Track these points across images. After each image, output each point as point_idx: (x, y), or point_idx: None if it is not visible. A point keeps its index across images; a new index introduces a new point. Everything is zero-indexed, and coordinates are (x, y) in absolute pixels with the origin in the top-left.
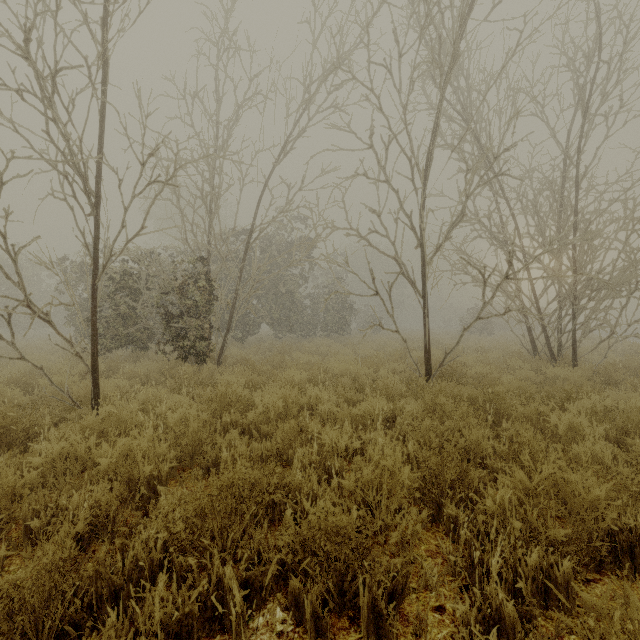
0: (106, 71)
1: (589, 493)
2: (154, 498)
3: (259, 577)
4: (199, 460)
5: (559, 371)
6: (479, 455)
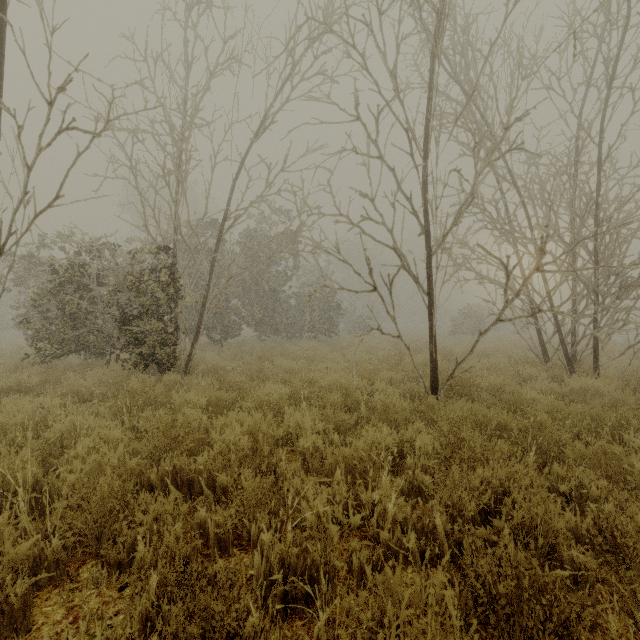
0: None
1: None
2: None
3: None
4: (103, 551)
5: (587, 383)
6: (549, 539)
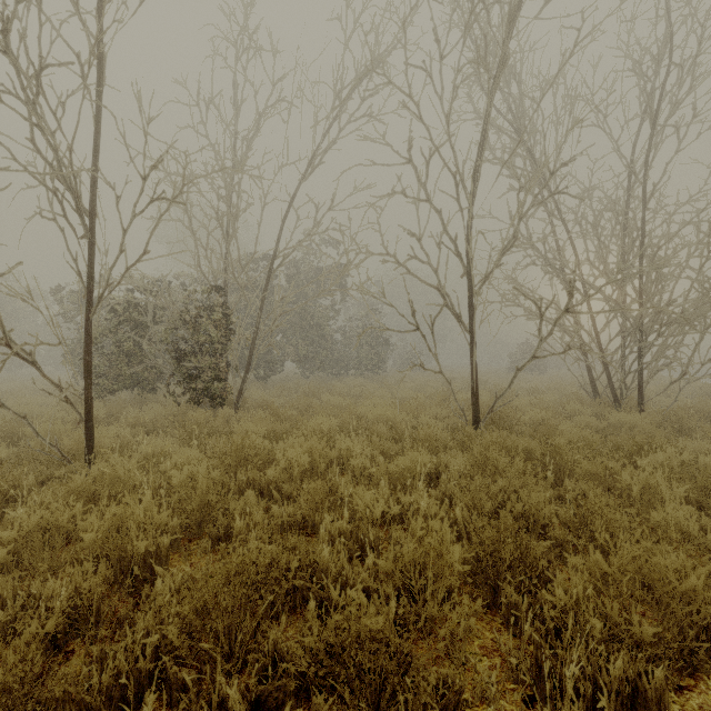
0: (102, 69)
1: (681, 580)
2: (151, 579)
3: (274, 693)
4: (208, 529)
5: (625, 417)
6: (540, 523)
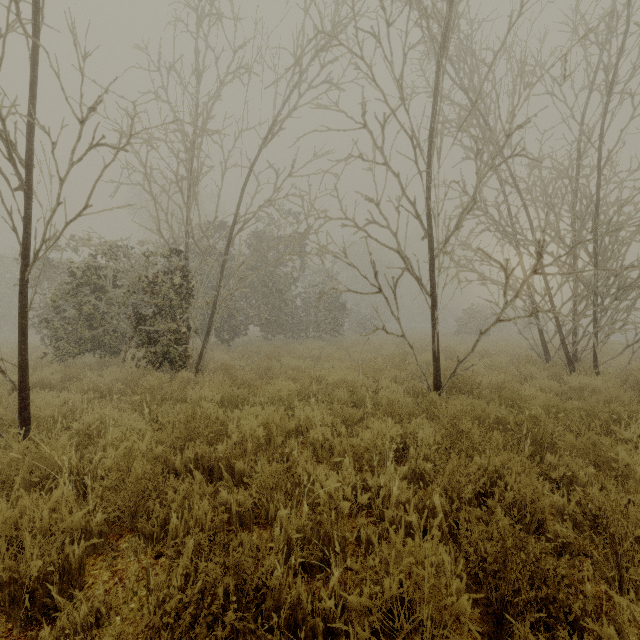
0: (38, 5)
1: None
2: (53, 605)
3: None
4: (140, 524)
5: (585, 381)
6: (536, 516)
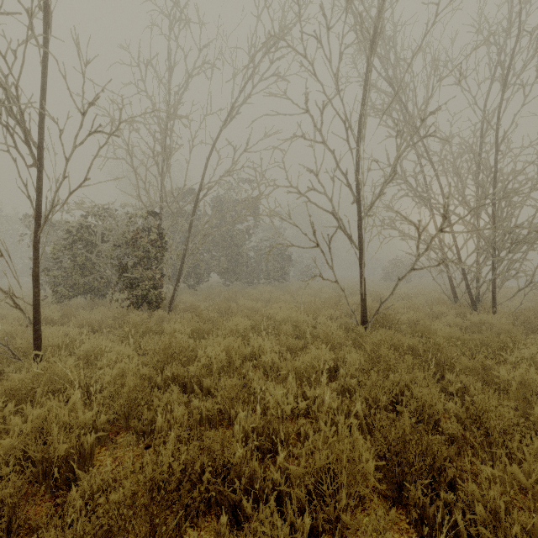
0: (48, 21)
1: None
2: (73, 478)
3: None
4: (133, 424)
5: (484, 318)
6: (433, 417)
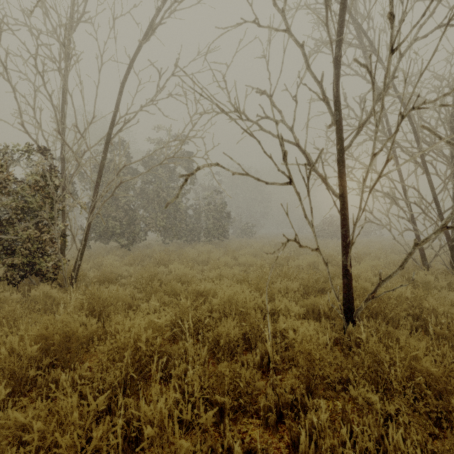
0: None
1: None
2: None
3: None
4: None
5: None
6: None
